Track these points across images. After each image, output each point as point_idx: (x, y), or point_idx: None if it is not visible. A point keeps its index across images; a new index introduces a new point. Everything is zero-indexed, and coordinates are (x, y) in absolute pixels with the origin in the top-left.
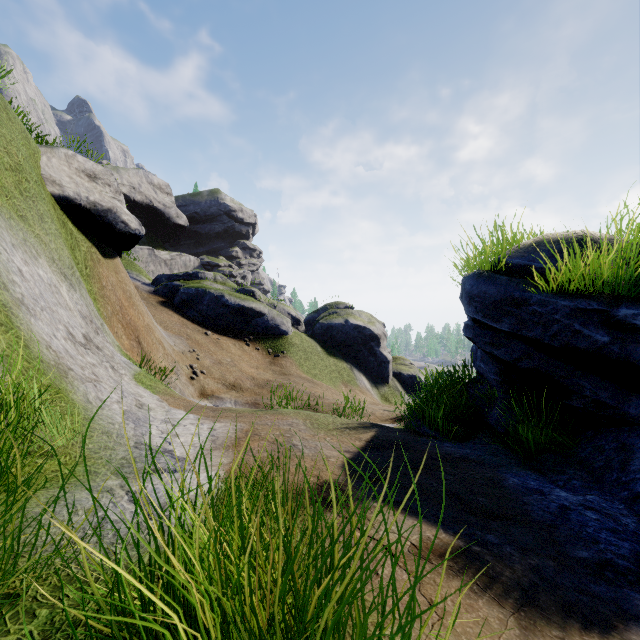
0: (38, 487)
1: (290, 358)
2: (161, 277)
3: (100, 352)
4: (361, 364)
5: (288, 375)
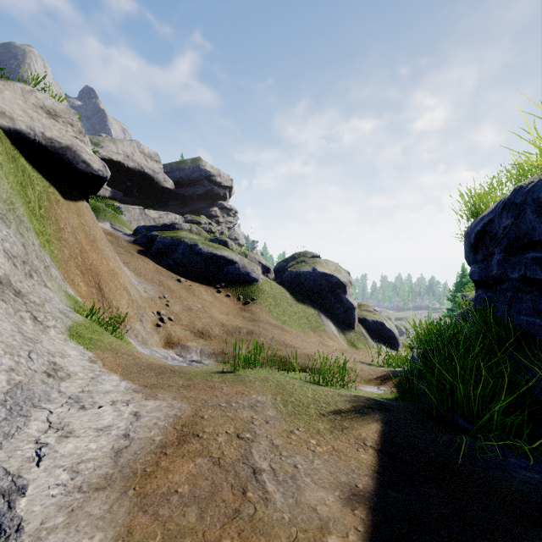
0: None
1: (260, 304)
2: (141, 228)
3: (19, 298)
4: (328, 310)
5: (258, 321)
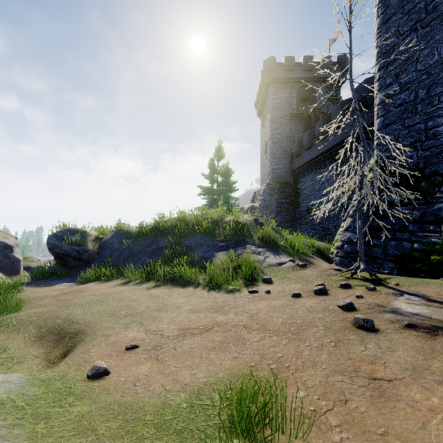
0: None
1: None
2: None
3: None
4: None
5: None
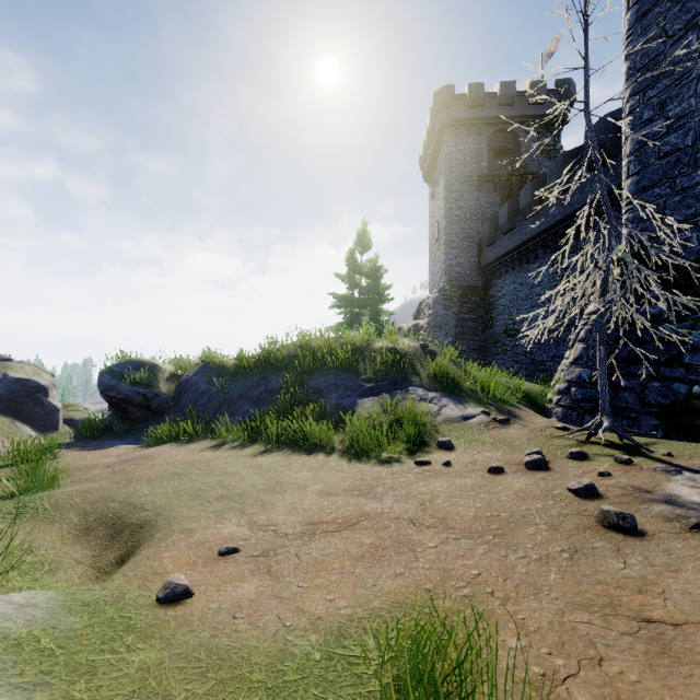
0: None
1: None
2: None
3: None
4: (25, 416)
5: None
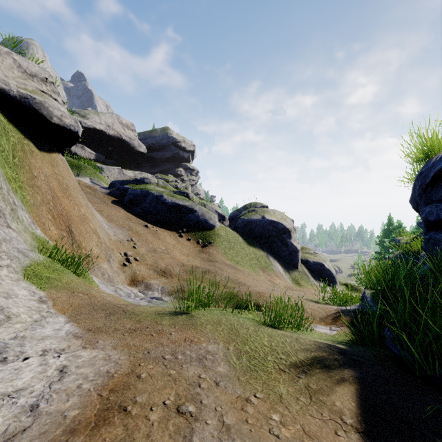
0: None
1: (216, 247)
2: (115, 182)
3: None
4: (275, 252)
5: (214, 262)
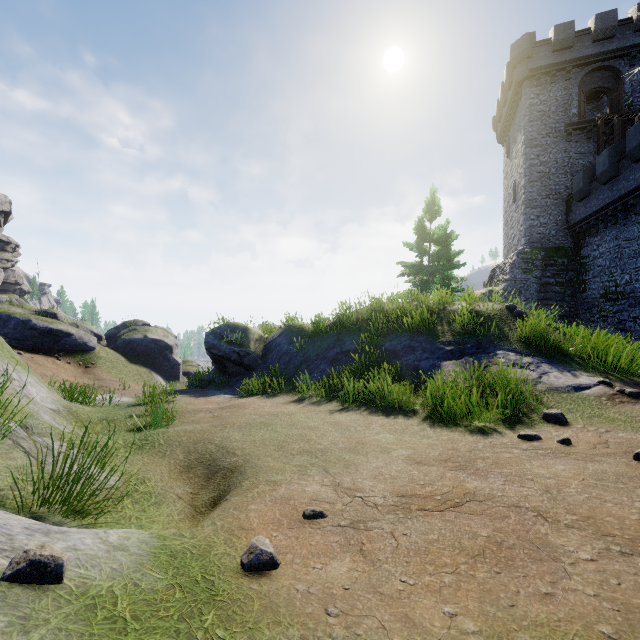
0: (84, 402)
1: (100, 368)
2: None
3: None
4: (158, 368)
5: (102, 380)
